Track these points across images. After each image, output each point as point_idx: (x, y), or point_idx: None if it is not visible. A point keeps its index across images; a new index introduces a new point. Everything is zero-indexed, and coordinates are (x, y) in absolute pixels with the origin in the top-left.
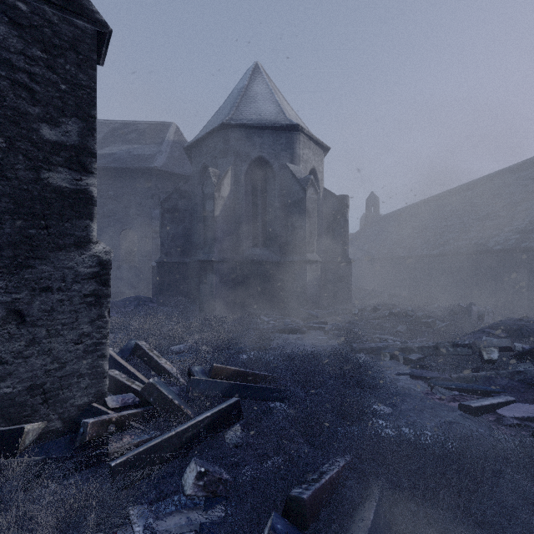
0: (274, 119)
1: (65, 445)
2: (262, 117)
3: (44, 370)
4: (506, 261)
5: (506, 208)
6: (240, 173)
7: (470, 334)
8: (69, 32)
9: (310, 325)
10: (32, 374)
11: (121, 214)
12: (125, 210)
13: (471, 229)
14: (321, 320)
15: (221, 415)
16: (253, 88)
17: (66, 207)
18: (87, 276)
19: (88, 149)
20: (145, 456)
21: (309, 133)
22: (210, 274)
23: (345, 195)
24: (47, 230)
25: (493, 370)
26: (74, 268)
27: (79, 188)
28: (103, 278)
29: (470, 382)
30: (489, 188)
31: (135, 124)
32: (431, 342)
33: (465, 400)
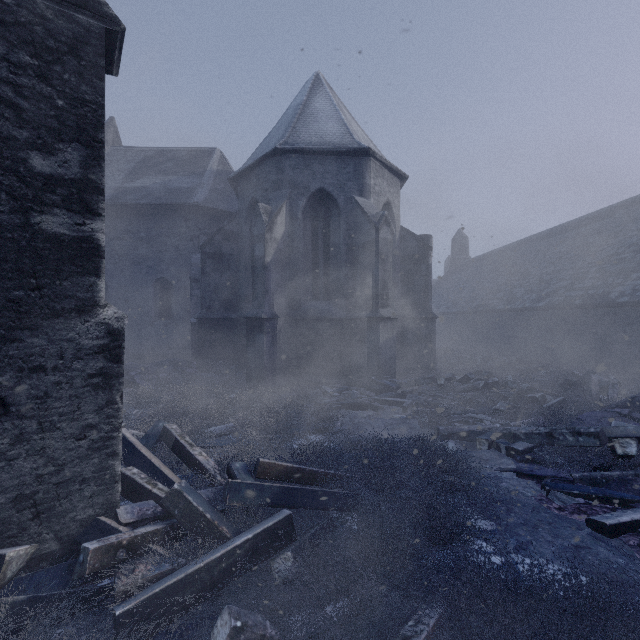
0: (338, 142)
1: (61, 576)
2: (324, 139)
3: (35, 475)
4: (634, 317)
5: (633, 249)
6: (297, 210)
7: (592, 415)
8: (68, 31)
9: (384, 399)
10: (18, 481)
11: (154, 260)
12: (159, 255)
13: (587, 276)
14: (398, 392)
15: (267, 536)
16: (313, 104)
17: (64, 260)
18: (92, 350)
19: (94, 184)
20: (162, 600)
21: (383, 159)
22: (260, 334)
23: (427, 235)
24: (38, 291)
25: (629, 468)
26: (75, 340)
27: (82, 236)
28: (114, 352)
29: (598, 485)
30: (609, 223)
31: (172, 151)
32: (543, 427)
33: (595, 512)
